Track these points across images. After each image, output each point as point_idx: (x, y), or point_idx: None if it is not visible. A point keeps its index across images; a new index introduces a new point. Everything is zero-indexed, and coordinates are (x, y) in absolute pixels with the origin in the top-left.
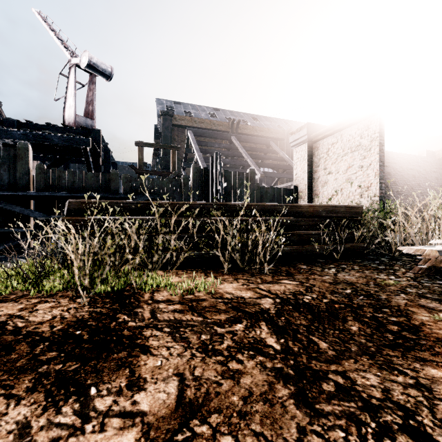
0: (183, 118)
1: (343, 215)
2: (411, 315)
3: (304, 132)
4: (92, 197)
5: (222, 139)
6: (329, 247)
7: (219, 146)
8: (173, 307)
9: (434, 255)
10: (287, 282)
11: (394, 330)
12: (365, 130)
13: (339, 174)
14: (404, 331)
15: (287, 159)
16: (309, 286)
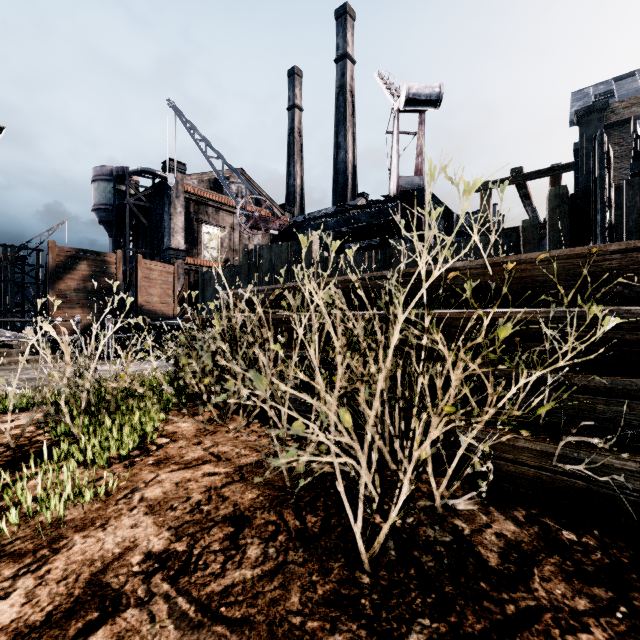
0: (634, 101)
1: None
2: None
3: None
4: None
5: None
6: None
7: None
8: None
9: None
10: None
11: None
12: None
13: None
14: None
15: None
16: None
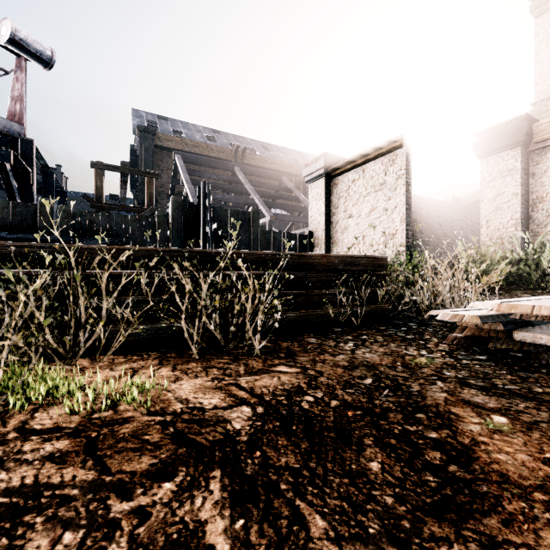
0: (170, 138)
1: (364, 269)
2: (456, 423)
3: (321, 165)
4: (5, 238)
5: (222, 169)
6: (347, 311)
7: (217, 178)
8: (52, 447)
9: (475, 322)
10: (284, 370)
11: (437, 462)
12: (390, 166)
13: (361, 218)
14: (451, 462)
15: (303, 199)
16: (315, 375)
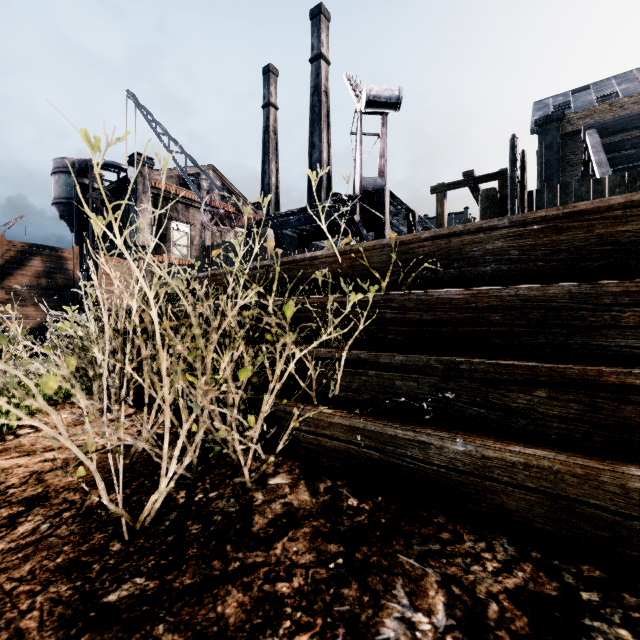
0: (588, 113)
1: None
2: None
3: None
4: None
5: None
6: None
7: None
8: None
9: None
10: None
11: None
12: None
13: None
14: None
15: None
16: None
